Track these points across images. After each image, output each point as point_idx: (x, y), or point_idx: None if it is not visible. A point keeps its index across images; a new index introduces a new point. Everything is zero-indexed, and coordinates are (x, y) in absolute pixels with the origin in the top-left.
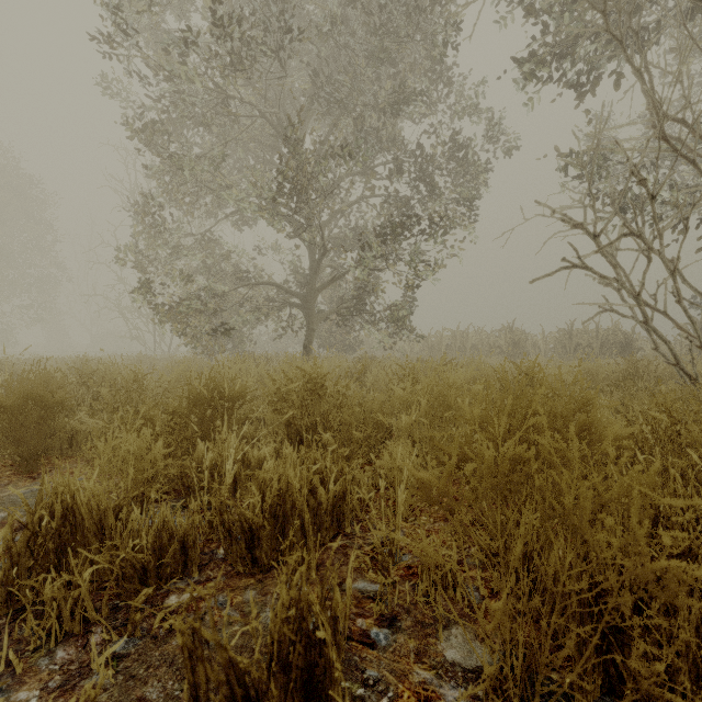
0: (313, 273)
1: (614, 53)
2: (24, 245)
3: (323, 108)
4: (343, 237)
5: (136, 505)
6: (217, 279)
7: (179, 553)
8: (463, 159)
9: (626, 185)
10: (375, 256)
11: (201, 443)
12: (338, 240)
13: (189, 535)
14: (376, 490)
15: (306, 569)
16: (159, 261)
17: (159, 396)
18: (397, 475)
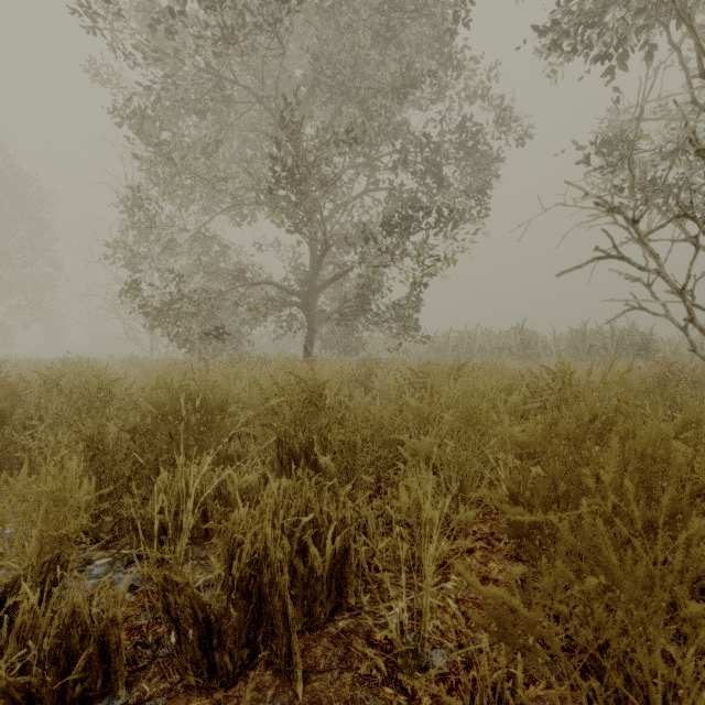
0: (314, 271)
1: (648, 21)
2: (20, 244)
3: (324, 94)
4: (346, 233)
5: (48, 574)
6: (214, 277)
7: (97, 660)
8: (473, 149)
9: (673, 162)
10: (380, 251)
11: (164, 471)
12: (340, 237)
13: (110, 635)
14: (389, 538)
15: (290, 680)
16: (152, 258)
17: (129, 406)
18: (418, 520)
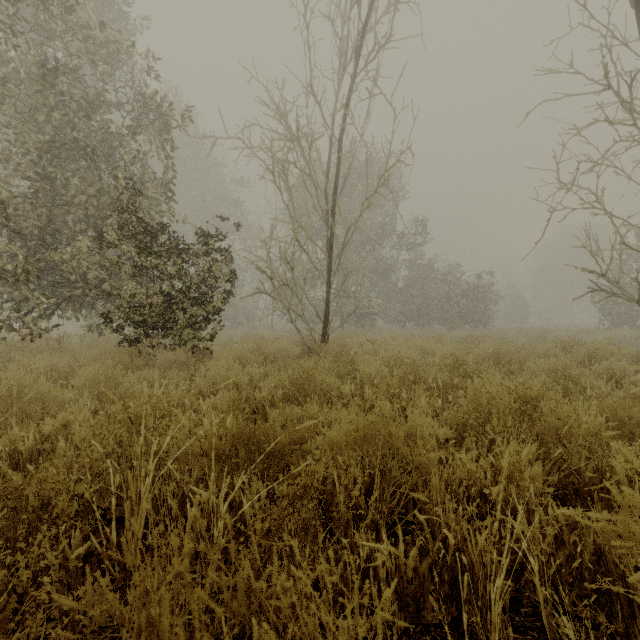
0: None
1: None
2: None
3: None
4: None
5: None
6: None
7: None
8: None
9: None
10: None
11: None
12: None
13: None
14: None
15: None
16: None
17: None
18: None
